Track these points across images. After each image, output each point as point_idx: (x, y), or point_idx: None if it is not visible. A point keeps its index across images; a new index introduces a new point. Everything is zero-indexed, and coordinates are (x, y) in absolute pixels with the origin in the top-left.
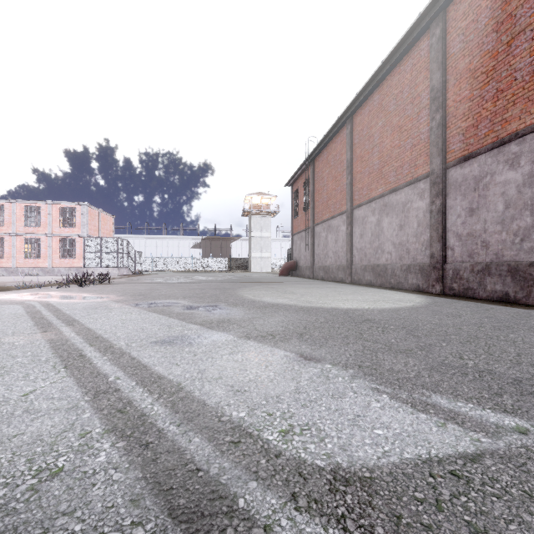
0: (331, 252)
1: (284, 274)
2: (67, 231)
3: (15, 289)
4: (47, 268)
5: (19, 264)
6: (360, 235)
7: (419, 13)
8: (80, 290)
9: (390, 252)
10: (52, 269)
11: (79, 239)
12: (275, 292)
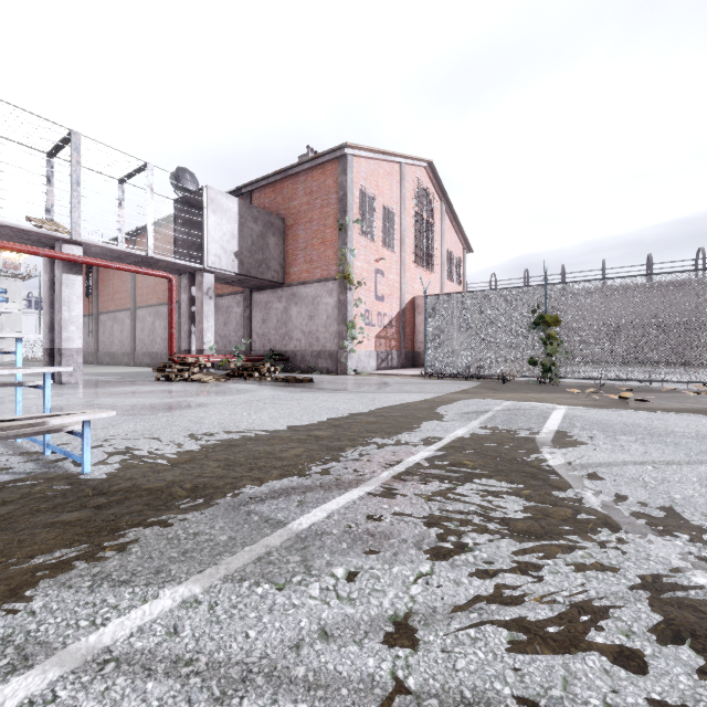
0: (117, 340)
1: None
2: None
3: None
4: None
5: None
6: (141, 330)
7: (170, 214)
8: None
9: (160, 343)
10: None
11: None
12: None
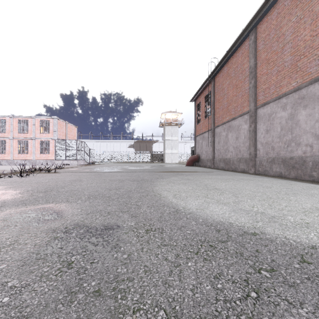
0: (232, 147)
1: (190, 165)
2: (44, 136)
3: None
4: (32, 160)
5: (15, 158)
6: (265, 131)
7: None
8: (8, 181)
9: (311, 144)
10: (35, 161)
11: (52, 141)
12: (196, 187)
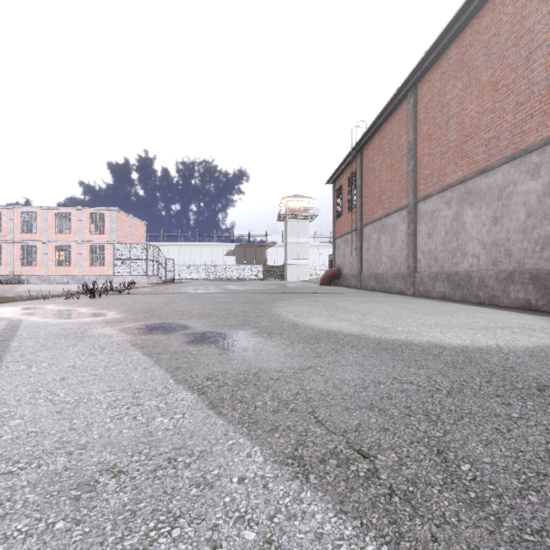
0: (385, 257)
1: (326, 283)
2: (96, 238)
3: (19, 301)
4: (78, 276)
5: (51, 272)
6: (427, 235)
7: None
8: (85, 303)
9: (477, 255)
10: (83, 278)
11: (109, 245)
12: (323, 308)
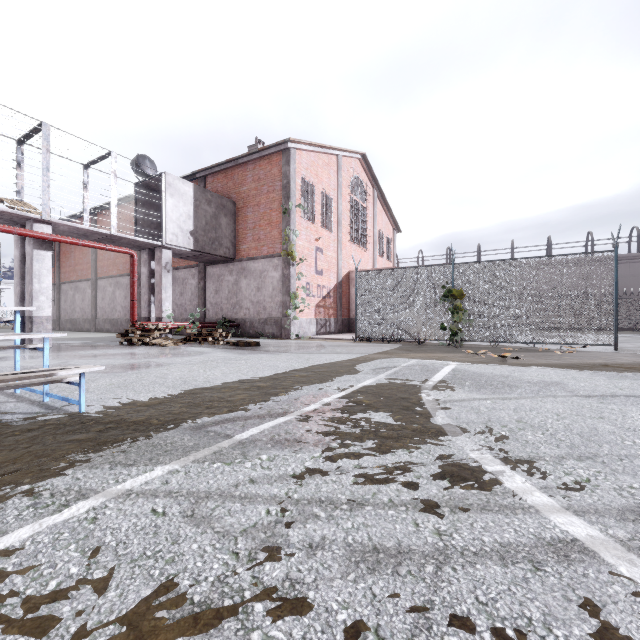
0: (79, 308)
1: None
2: None
3: None
4: None
5: None
6: (102, 298)
7: (130, 194)
8: None
9: (120, 311)
10: None
11: None
12: None
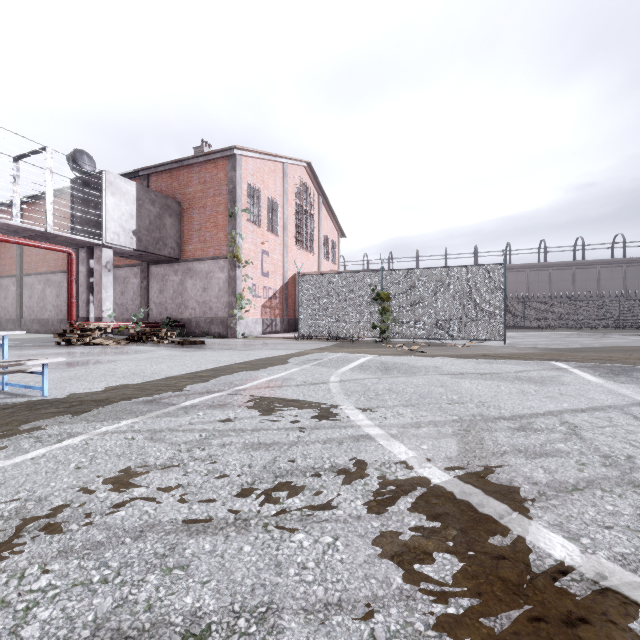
0: (0, 307)
1: None
2: None
3: None
4: None
5: None
6: (29, 297)
7: (64, 187)
8: None
9: (52, 311)
10: None
11: None
12: None
